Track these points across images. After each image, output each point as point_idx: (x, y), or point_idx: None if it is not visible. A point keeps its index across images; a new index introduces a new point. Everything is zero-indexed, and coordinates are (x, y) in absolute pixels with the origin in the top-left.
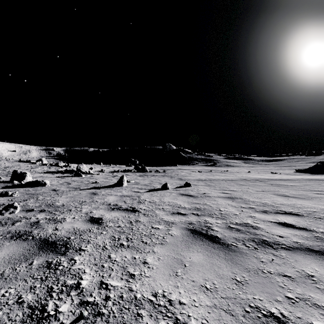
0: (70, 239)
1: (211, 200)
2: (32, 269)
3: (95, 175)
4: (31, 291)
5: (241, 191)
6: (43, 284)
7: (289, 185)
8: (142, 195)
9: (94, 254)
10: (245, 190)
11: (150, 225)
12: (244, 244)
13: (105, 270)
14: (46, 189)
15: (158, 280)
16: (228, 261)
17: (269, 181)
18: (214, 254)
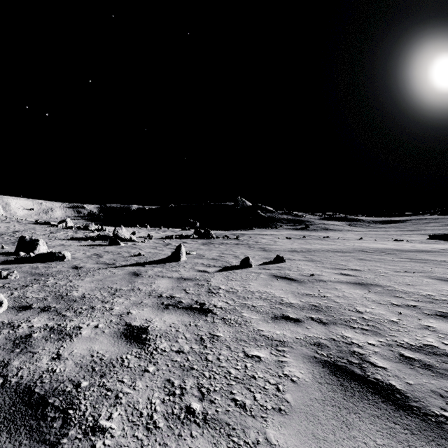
0: (79, 389)
1: (331, 289)
2: None
3: (140, 243)
4: None
5: (370, 270)
6: None
7: (440, 261)
8: (212, 277)
9: None
10: (374, 268)
11: (240, 348)
12: None
13: None
14: (64, 265)
15: None
16: None
17: (403, 254)
18: None
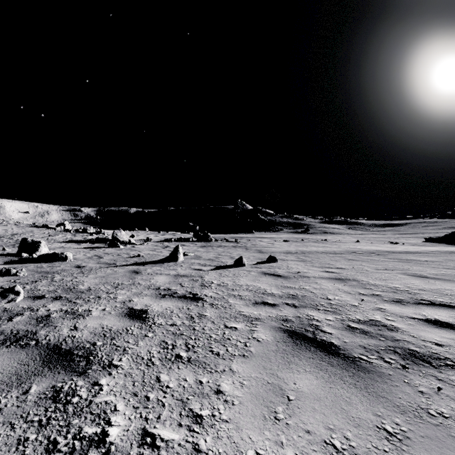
0: (95, 346)
1: (311, 283)
2: (27, 401)
3: (139, 245)
4: (17, 449)
5: (353, 268)
6: (42, 433)
7: (423, 260)
8: (206, 274)
9: (133, 374)
10: (358, 267)
11: (221, 323)
12: (382, 358)
13: (151, 405)
14: (67, 265)
15: (244, 429)
16: (361, 390)
17: (391, 255)
18: (335, 377)
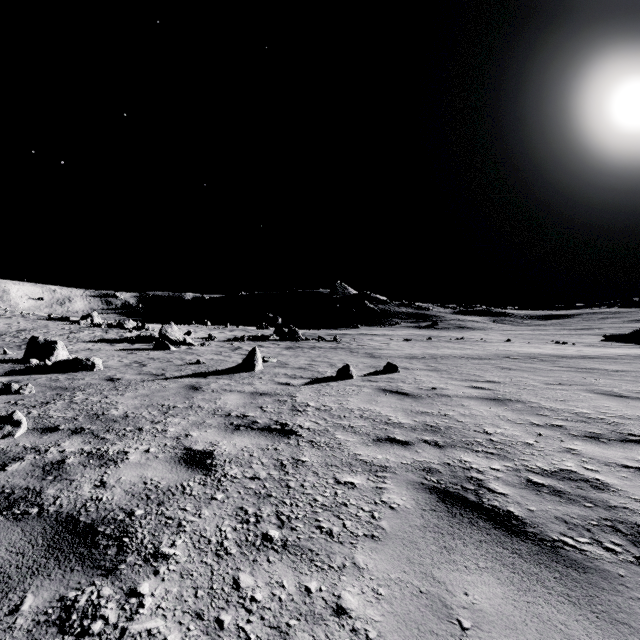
0: (133, 518)
1: (456, 406)
2: (15, 630)
3: (197, 347)
4: None
5: (512, 382)
6: None
7: (611, 370)
8: (298, 391)
9: (194, 572)
10: (518, 380)
11: (330, 474)
12: (598, 543)
13: (227, 639)
14: (94, 376)
15: None
16: (582, 609)
17: (562, 362)
18: (532, 581)
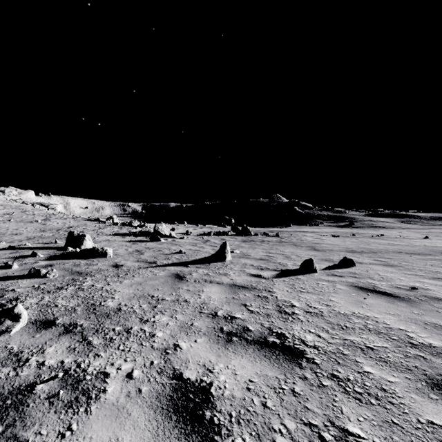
0: None
1: None
2: None
3: (179, 239)
4: None
5: None
6: None
7: None
8: (273, 285)
9: None
10: None
11: None
12: None
13: None
14: (105, 262)
15: None
16: None
17: None
18: None
